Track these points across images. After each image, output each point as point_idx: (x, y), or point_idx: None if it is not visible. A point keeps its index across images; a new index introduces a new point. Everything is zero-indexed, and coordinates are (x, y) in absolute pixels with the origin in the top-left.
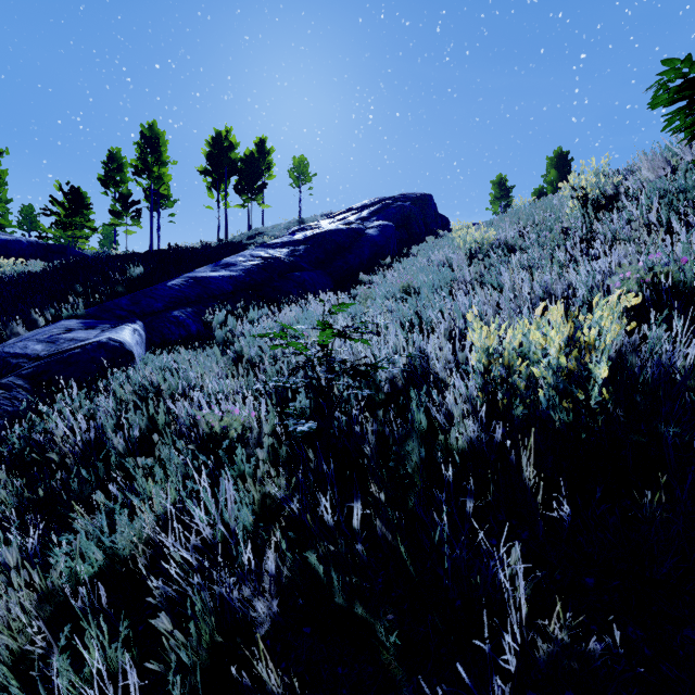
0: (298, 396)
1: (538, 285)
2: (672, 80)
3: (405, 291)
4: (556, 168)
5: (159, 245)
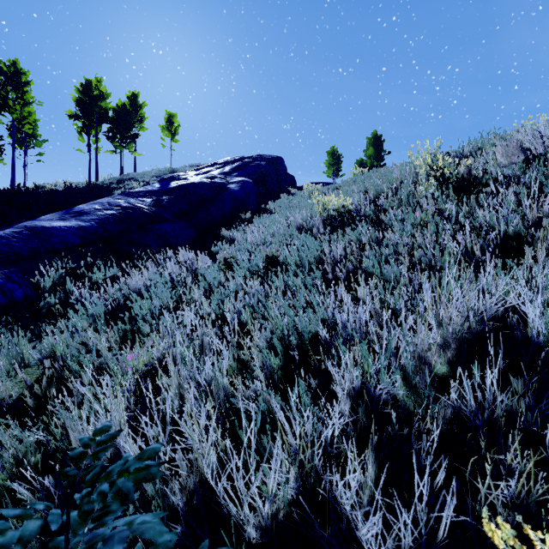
0: None
1: (475, 311)
2: None
3: (269, 261)
4: (373, 146)
5: (25, 182)
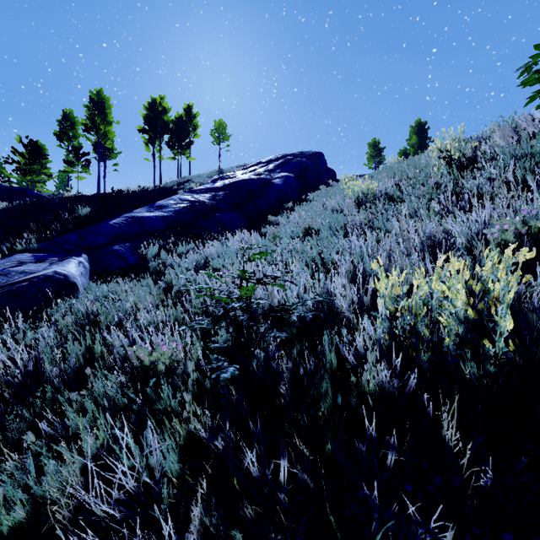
0: (220, 331)
1: (423, 232)
2: (536, 64)
3: (307, 231)
4: (417, 135)
5: (105, 189)
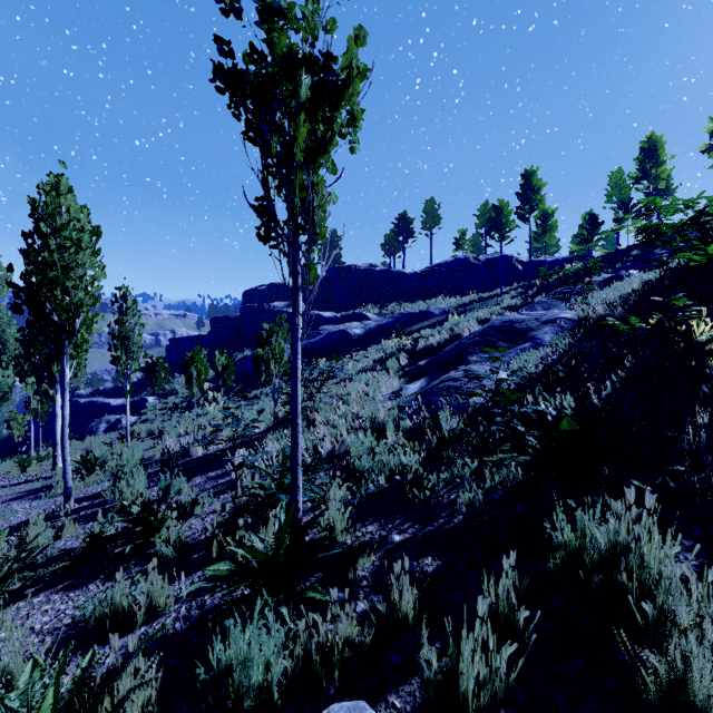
0: None
1: None
2: None
3: None
4: None
5: None
